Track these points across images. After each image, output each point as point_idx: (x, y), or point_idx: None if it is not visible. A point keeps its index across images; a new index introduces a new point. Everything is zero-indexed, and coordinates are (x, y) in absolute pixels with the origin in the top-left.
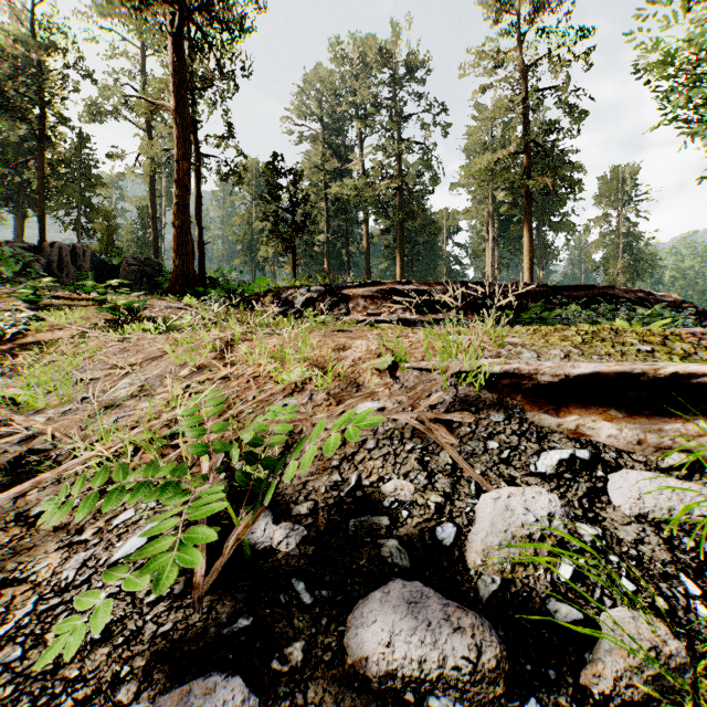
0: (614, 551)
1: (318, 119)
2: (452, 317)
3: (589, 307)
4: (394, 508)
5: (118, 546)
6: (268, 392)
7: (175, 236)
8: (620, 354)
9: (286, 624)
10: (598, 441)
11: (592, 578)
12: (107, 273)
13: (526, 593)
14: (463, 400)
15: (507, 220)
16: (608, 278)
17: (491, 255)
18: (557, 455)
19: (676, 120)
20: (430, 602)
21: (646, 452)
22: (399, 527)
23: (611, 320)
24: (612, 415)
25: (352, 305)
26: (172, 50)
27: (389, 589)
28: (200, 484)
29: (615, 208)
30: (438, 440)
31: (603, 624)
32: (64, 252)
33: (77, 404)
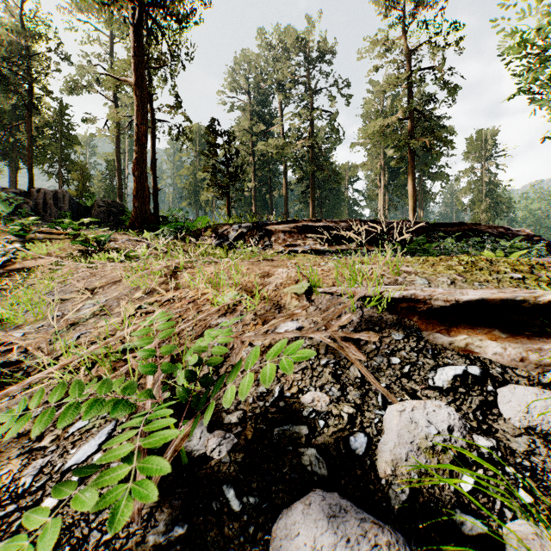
0: (509, 463)
1: (247, 93)
2: (353, 248)
3: (460, 240)
4: (312, 418)
5: (72, 453)
6: (206, 313)
7: (134, 184)
8: (496, 280)
9: (217, 532)
10: (485, 357)
11: (491, 489)
12: (82, 213)
13: (433, 504)
14: (368, 320)
15: (395, 171)
16: (474, 217)
17: (382, 199)
18: (451, 371)
19: (528, 93)
20: (348, 516)
21: (528, 368)
22: (317, 436)
23: (479, 250)
24: (496, 335)
25: (274, 238)
26: (133, 37)
27: (310, 501)
28: (143, 399)
29: (480, 162)
30: (348, 356)
31: (507, 538)
32: (48, 196)
33: (49, 321)
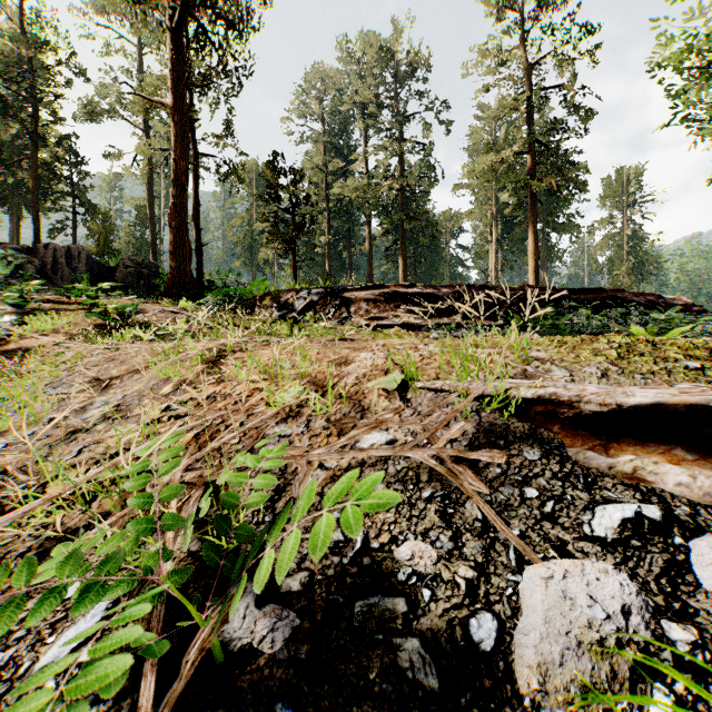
0: None
1: (319, 119)
2: (457, 321)
3: (598, 311)
4: (412, 585)
5: (49, 642)
6: (258, 418)
7: (171, 238)
8: (665, 372)
9: None
10: (662, 489)
11: None
12: (103, 275)
13: None
14: (488, 430)
15: (511, 221)
16: (613, 281)
17: (494, 257)
18: (618, 513)
19: (685, 120)
20: None
21: None
22: (420, 616)
23: (623, 325)
24: (678, 456)
25: (354, 309)
26: (169, 45)
27: None
28: (156, 563)
29: (620, 209)
30: (463, 487)
31: None
32: (59, 254)
33: (44, 427)
